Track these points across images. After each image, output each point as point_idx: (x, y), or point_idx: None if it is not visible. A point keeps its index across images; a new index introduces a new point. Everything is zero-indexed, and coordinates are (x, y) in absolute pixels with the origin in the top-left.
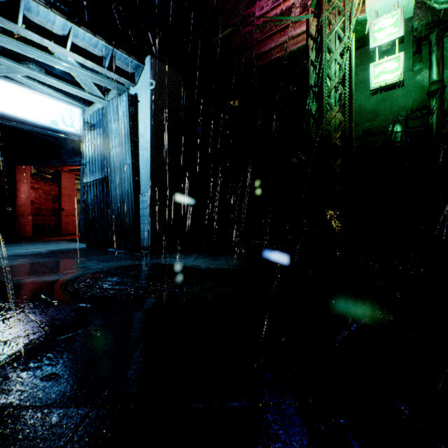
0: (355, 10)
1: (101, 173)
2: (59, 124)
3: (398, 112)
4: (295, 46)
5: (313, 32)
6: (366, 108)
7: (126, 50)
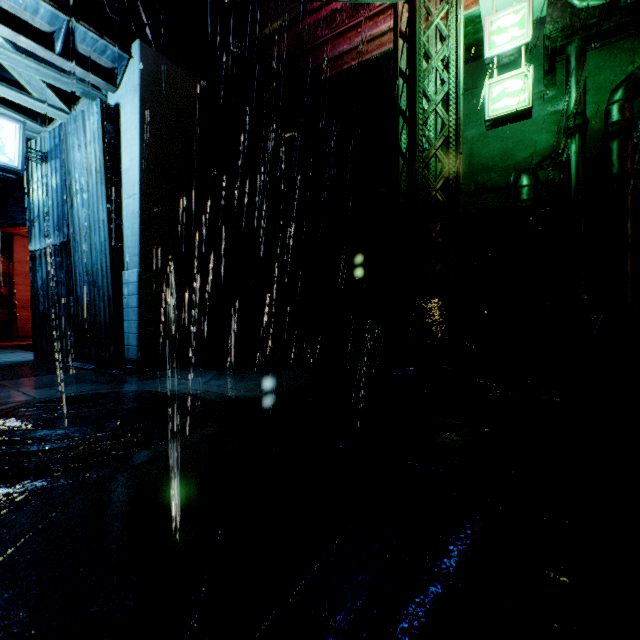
0: (465, 0)
1: (58, 236)
2: None
3: (524, 158)
4: (377, 50)
5: (404, 27)
6: (480, 151)
7: (95, 26)
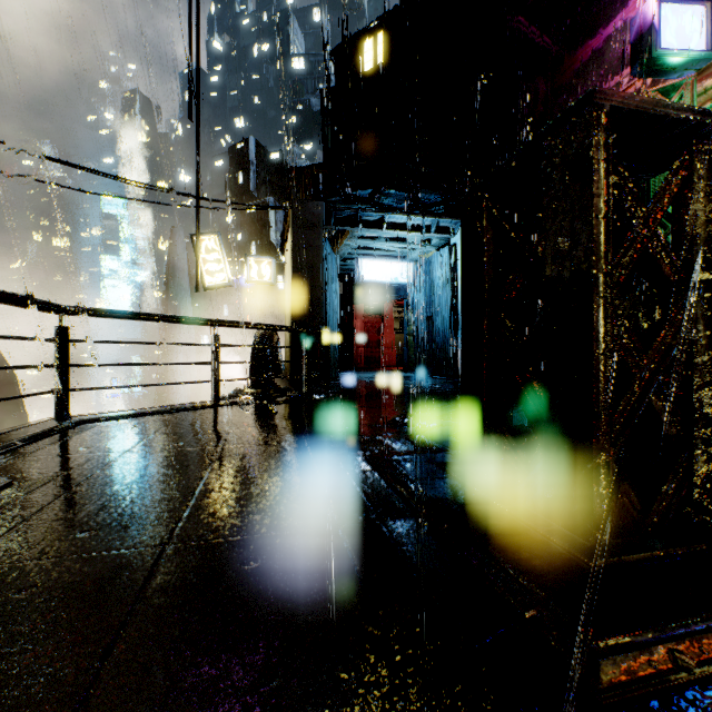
0: None
1: (427, 313)
2: (399, 279)
3: None
4: None
5: None
6: None
7: (447, 215)
